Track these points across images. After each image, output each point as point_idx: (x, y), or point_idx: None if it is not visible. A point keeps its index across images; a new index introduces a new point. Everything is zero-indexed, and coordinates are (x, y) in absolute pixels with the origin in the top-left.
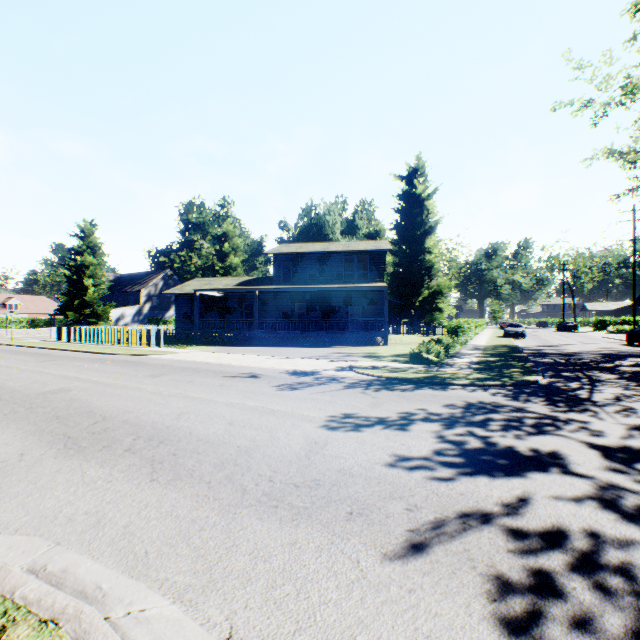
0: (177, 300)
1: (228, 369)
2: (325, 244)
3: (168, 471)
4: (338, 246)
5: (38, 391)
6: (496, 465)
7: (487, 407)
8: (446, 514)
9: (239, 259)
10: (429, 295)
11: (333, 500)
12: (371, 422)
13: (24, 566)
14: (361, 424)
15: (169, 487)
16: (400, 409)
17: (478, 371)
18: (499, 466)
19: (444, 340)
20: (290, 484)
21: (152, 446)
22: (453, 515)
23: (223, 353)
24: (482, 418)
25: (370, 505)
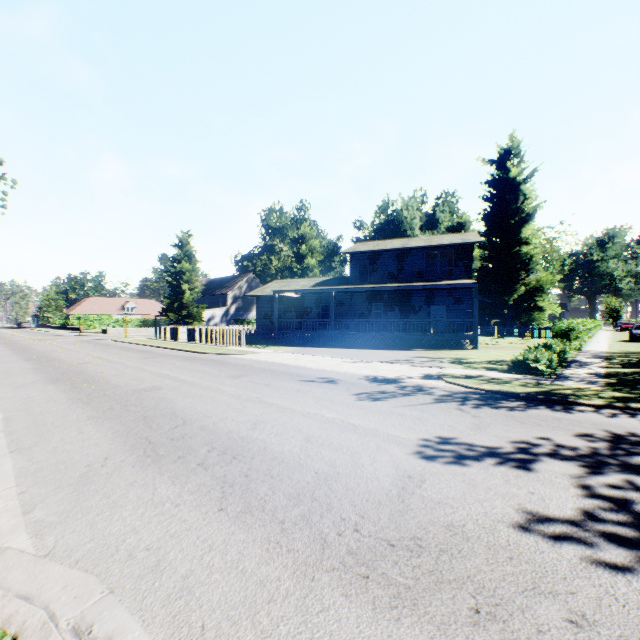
0: (258, 301)
1: (305, 372)
2: (404, 240)
3: (238, 498)
4: (418, 241)
5: (135, 388)
6: None
7: None
8: None
9: (315, 260)
10: (526, 292)
11: (445, 580)
12: (478, 452)
13: (70, 621)
14: (465, 454)
15: (237, 522)
16: (514, 436)
17: (612, 387)
18: None
19: (553, 345)
20: (382, 540)
21: (224, 462)
22: None
23: (300, 354)
24: None
25: (505, 600)
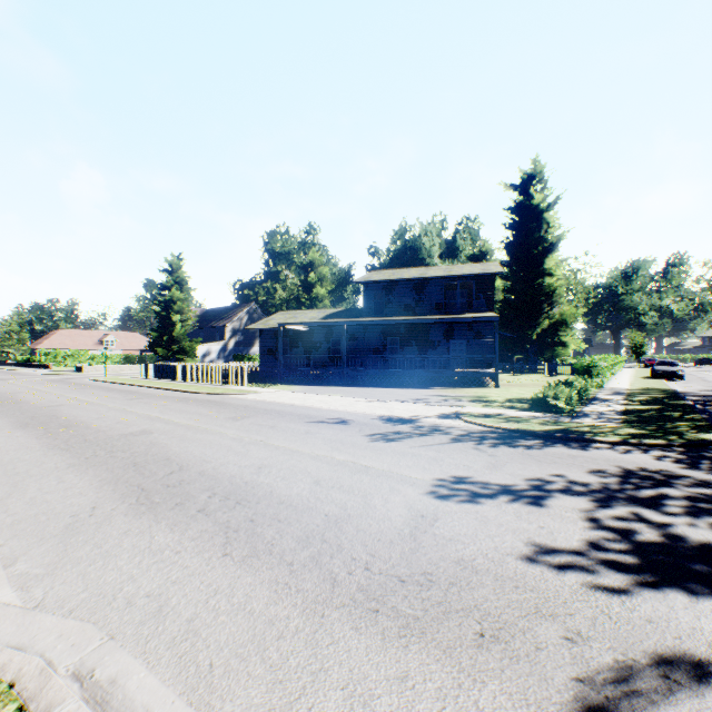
0: (261, 335)
1: (314, 413)
2: (422, 269)
3: (243, 543)
4: (437, 271)
5: (121, 432)
6: (694, 574)
7: (654, 477)
8: (632, 656)
9: (325, 290)
10: (549, 326)
11: (453, 609)
12: (492, 491)
13: (70, 667)
14: (479, 493)
15: (243, 566)
16: (529, 474)
17: (628, 424)
18: (699, 576)
19: (574, 382)
20: (392, 577)
21: (228, 507)
22: (644, 659)
23: (308, 394)
24: (651, 494)
25: (508, 624)
